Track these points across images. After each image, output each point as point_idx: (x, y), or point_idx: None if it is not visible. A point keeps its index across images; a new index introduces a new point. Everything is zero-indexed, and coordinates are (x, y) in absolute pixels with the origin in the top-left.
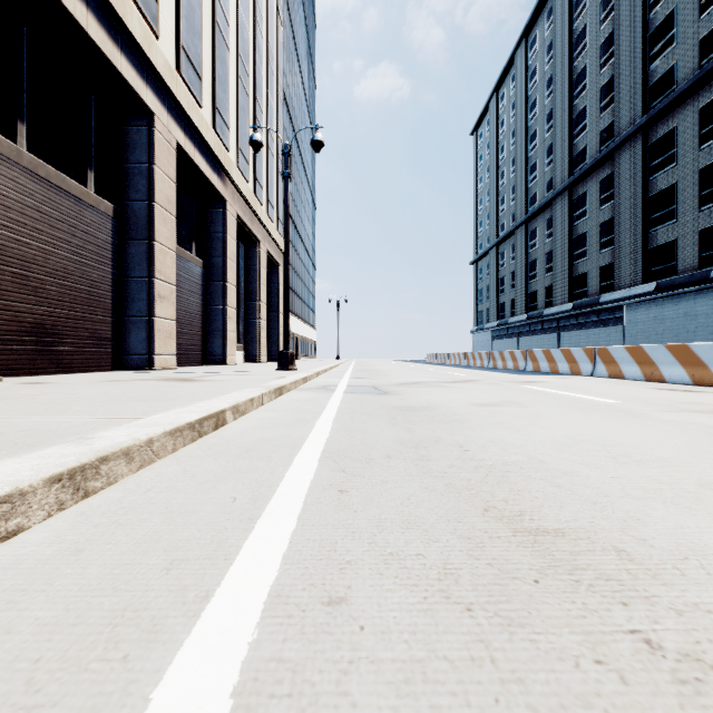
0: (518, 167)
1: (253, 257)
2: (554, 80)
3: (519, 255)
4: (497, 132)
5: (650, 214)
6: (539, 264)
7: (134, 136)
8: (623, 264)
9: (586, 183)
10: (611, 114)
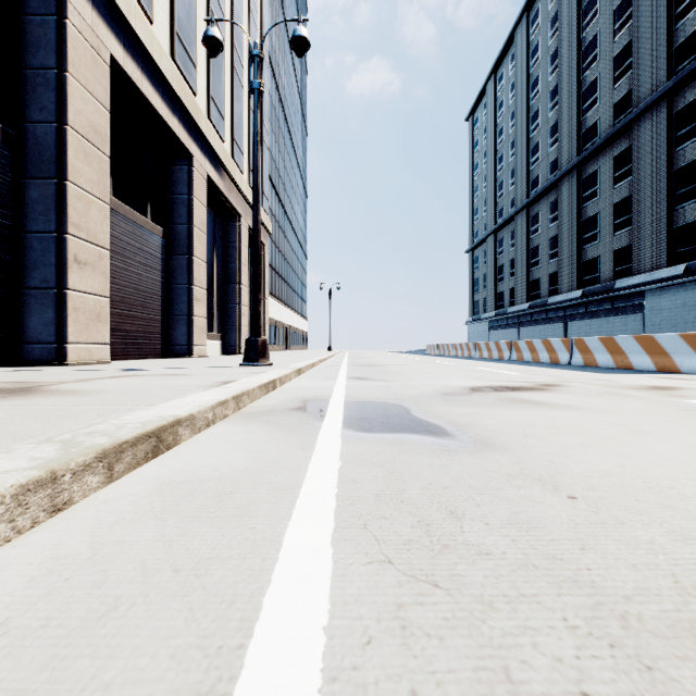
0: (518, 149)
1: (232, 233)
2: (559, 54)
3: (520, 242)
4: (495, 114)
5: (675, 189)
6: (542, 250)
7: (36, 29)
8: (643, 246)
9: (597, 160)
10: (627, 83)
